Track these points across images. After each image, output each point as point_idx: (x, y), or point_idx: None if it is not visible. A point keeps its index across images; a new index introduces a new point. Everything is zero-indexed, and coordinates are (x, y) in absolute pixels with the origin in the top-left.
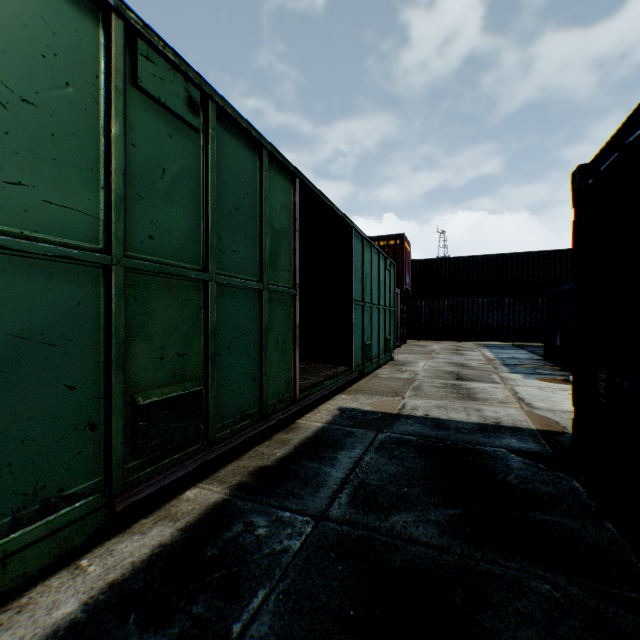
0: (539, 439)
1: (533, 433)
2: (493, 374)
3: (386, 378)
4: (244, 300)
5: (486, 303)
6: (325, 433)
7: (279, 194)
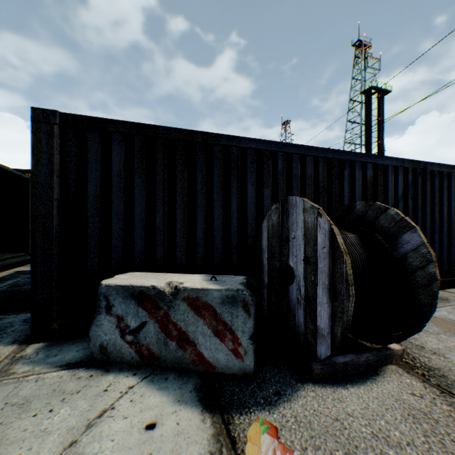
0: None
1: None
2: None
3: None
4: None
5: None
6: (4, 278)
7: None
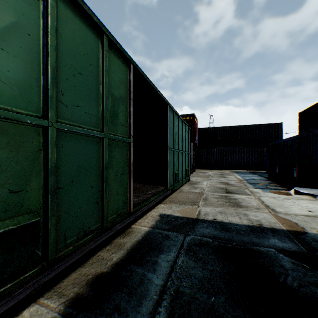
0: (292, 238)
1: (286, 233)
2: (245, 189)
3: (187, 192)
4: (87, 144)
5: (235, 150)
6: (150, 236)
7: (118, 72)
